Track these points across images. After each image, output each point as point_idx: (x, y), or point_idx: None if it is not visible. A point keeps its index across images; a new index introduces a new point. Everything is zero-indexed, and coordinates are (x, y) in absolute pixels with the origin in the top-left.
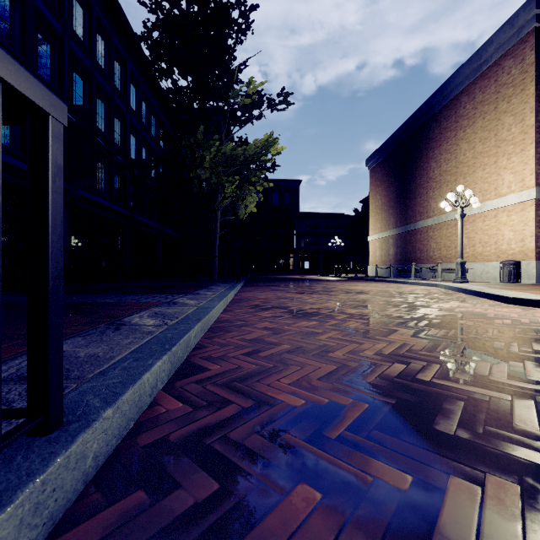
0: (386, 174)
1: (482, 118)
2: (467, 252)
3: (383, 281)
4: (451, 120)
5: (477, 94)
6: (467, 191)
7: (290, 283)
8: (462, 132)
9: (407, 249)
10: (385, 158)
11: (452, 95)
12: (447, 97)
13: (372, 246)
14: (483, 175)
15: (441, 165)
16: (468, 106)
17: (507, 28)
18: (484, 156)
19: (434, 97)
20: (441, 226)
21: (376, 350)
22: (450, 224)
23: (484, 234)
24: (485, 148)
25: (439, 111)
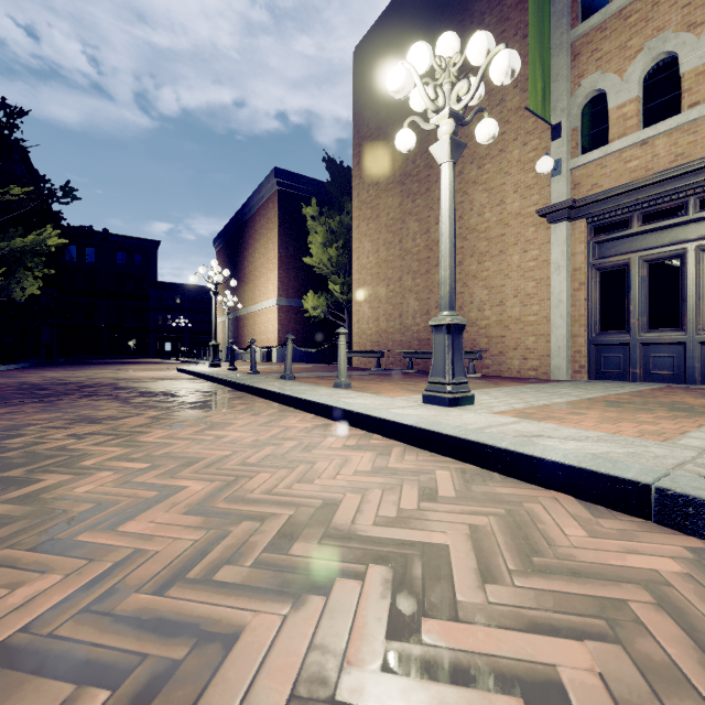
0: (225, 260)
1: (263, 238)
2: (259, 339)
3: (193, 362)
4: (253, 231)
5: (262, 218)
6: (228, 296)
7: (83, 366)
8: (257, 244)
9: (235, 333)
10: (225, 244)
11: (252, 211)
12: (251, 211)
13: (218, 329)
14: (264, 281)
15: (249, 266)
16: (259, 225)
17: (268, 181)
18: (264, 267)
19: (245, 207)
20: (249, 316)
21: (7, 381)
22: (253, 316)
23: (264, 326)
24: (264, 261)
25: (248, 220)
